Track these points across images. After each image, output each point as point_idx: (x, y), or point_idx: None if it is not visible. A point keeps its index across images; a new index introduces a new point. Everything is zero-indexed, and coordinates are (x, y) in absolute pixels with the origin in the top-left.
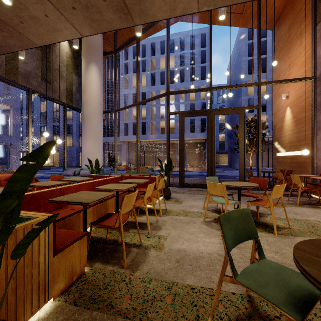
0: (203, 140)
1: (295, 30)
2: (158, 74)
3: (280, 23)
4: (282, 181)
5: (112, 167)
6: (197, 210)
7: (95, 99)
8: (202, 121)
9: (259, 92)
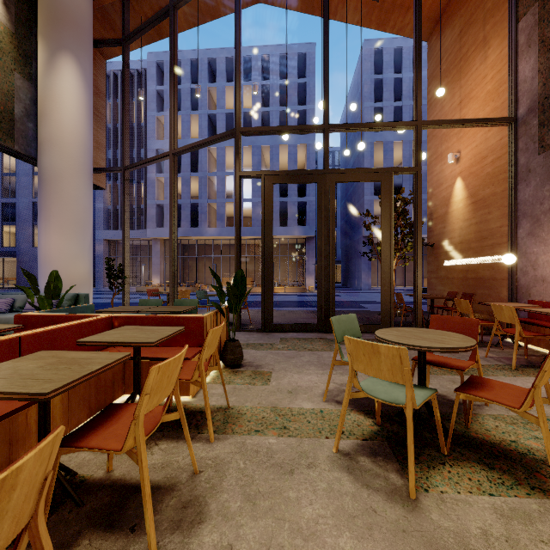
0: (302, 239)
1: (472, 37)
2: (221, 118)
3: (442, 28)
4: (446, 312)
5: (115, 289)
6: (311, 404)
7: (72, 135)
8: (300, 207)
9: (418, 140)
